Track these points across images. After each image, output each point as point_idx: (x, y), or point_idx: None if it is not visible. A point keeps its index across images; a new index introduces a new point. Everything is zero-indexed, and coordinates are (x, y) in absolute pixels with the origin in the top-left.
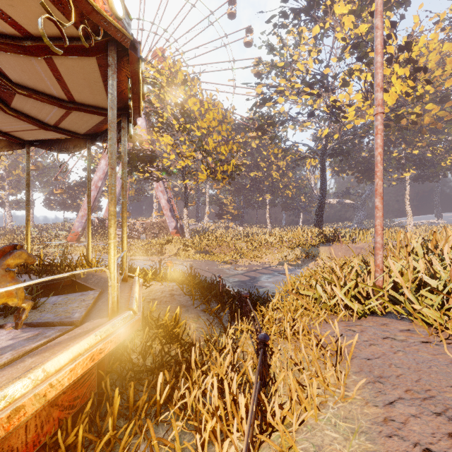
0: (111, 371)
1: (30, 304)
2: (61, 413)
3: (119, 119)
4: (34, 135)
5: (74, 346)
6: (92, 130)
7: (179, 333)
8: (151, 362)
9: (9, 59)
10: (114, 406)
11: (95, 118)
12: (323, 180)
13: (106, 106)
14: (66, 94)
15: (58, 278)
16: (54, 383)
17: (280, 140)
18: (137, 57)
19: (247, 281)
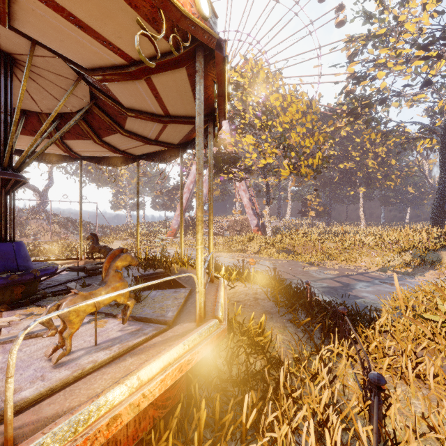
0: (199, 375)
1: (133, 302)
2: (155, 412)
3: (206, 125)
4: (142, 150)
5: (165, 354)
6: (183, 139)
7: (265, 345)
8: (236, 373)
9: (121, 88)
10: (201, 418)
11: (186, 127)
12: (444, 165)
13: (195, 115)
14: (162, 110)
15: (158, 272)
16: (146, 393)
17: (379, 122)
18: (222, 56)
19: (338, 288)
